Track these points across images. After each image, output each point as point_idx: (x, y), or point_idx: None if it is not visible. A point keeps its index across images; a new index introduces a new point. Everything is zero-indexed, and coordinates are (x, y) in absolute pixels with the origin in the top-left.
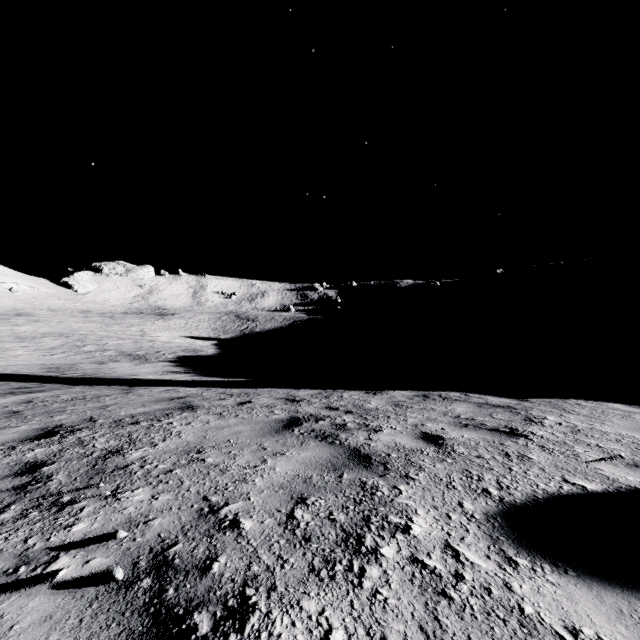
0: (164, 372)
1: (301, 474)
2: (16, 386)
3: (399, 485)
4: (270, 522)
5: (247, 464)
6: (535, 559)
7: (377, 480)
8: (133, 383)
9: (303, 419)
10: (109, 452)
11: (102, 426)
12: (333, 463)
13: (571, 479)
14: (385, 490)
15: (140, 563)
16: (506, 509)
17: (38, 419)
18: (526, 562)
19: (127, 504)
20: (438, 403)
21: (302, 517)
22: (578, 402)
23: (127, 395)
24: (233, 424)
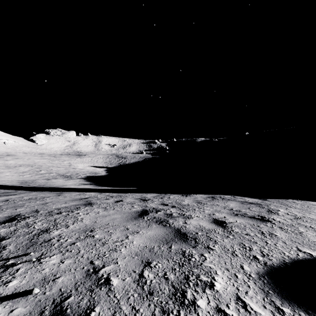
0: (79, 184)
1: (148, 246)
2: (2, 192)
3: (204, 253)
4: (129, 280)
5: (117, 239)
6: (294, 308)
7: (191, 250)
8: (63, 190)
9: (149, 211)
10: (41, 231)
11: (41, 215)
12: (166, 238)
13: (302, 249)
14: (196, 257)
15: (45, 312)
16: (269, 270)
17: (8, 210)
18: (289, 310)
19: (45, 266)
20: (220, 201)
21: (148, 276)
22: (293, 201)
23: (58, 197)
24: (111, 214)
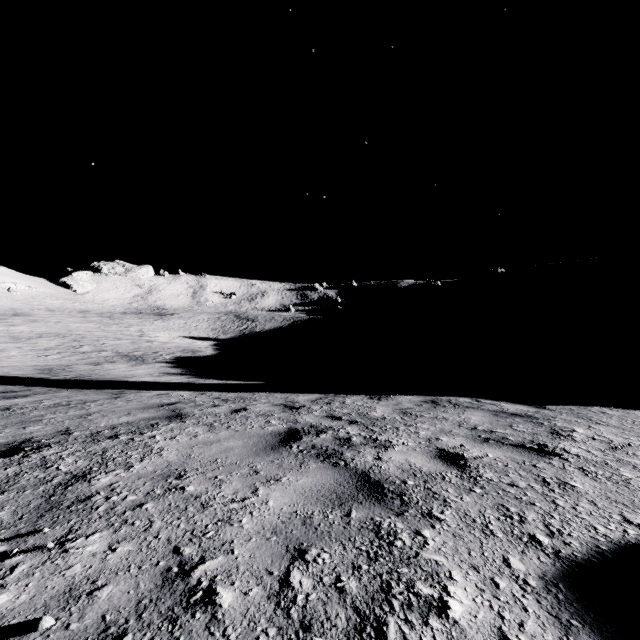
0: (160, 374)
1: (299, 511)
2: (1, 390)
3: (422, 529)
4: (257, 593)
5: (234, 495)
6: None
7: (394, 521)
8: (126, 386)
9: (302, 431)
10: (73, 477)
11: (75, 441)
12: (338, 494)
13: (633, 518)
14: (406, 537)
15: None
16: (567, 569)
17: (8, 431)
18: None
19: (74, 560)
20: (449, 411)
21: (300, 584)
22: (602, 410)
23: (115, 400)
24: (223, 438)
